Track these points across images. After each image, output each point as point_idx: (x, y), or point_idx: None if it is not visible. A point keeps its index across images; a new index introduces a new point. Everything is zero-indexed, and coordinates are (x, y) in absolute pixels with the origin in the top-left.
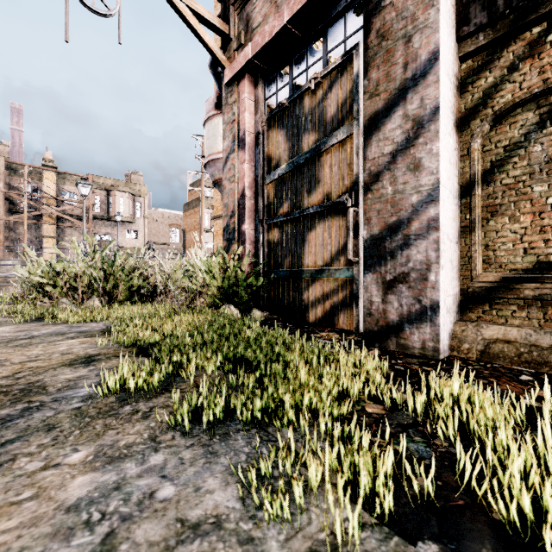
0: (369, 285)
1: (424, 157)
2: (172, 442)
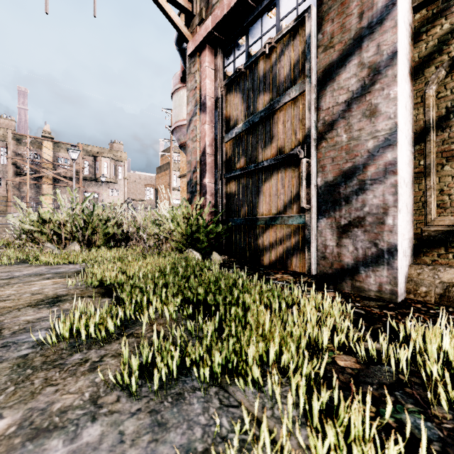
0: (323, 229)
1: (381, 102)
2: (115, 405)
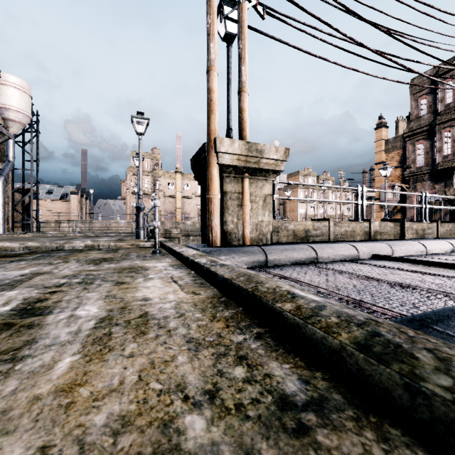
0: None
1: None
2: None
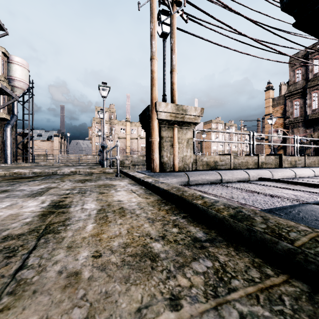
0: None
1: None
2: None
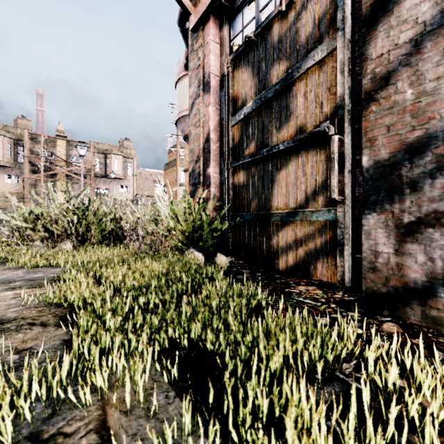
0: (372, 229)
1: None
2: None
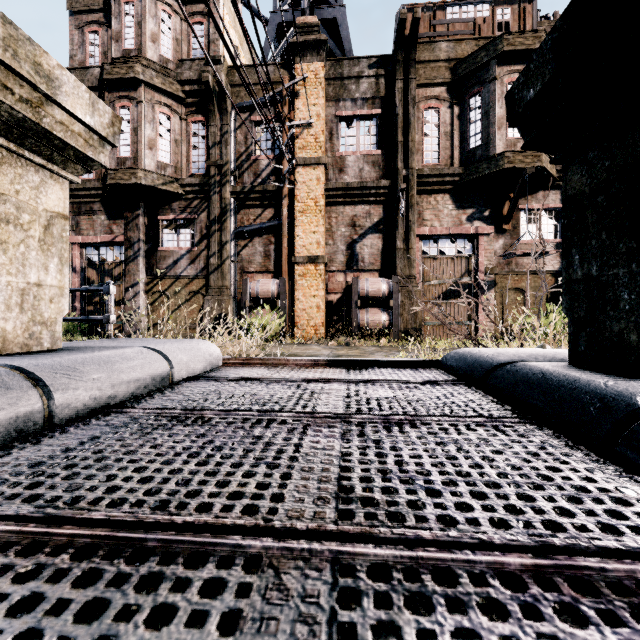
0: (126, 326)
1: (137, 300)
2: None
